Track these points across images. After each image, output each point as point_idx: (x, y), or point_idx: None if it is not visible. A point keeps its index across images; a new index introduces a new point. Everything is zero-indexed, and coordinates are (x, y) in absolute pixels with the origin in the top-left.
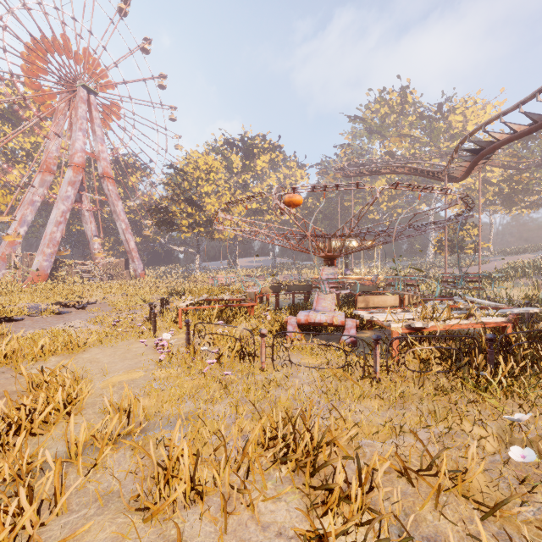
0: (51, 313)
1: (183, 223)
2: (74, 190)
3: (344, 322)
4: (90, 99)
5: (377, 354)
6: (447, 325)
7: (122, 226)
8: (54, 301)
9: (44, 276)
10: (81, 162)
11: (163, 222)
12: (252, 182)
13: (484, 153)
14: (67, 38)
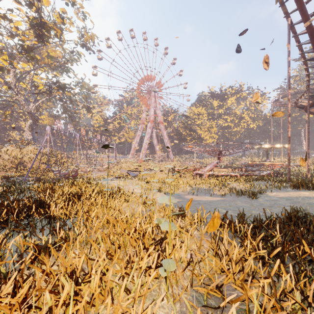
0: (148, 171)
1: (188, 139)
2: (151, 130)
3: (203, 173)
4: (155, 95)
5: (197, 176)
6: (220, 174)
7: (165, 141)
8: (147, 168)
9: (142, 160)
10: (152, 119)
11: (180, 139)
12: (223, 113)
13: (304, 109)
14: (148, 75)
